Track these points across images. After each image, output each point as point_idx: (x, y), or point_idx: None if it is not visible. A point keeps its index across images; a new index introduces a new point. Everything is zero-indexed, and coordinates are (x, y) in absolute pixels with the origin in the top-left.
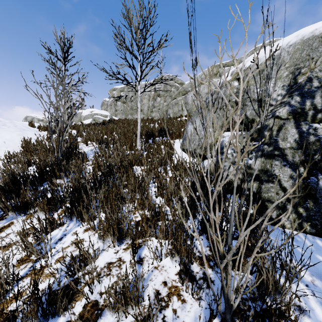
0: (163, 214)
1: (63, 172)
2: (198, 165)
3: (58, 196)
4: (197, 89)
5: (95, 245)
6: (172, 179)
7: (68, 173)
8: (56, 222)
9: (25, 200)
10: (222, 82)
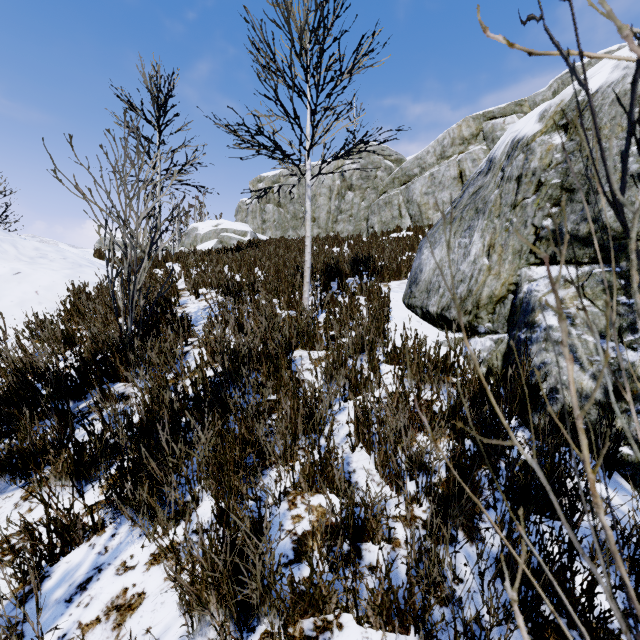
0: (378, 525)
1: (130, 367)
2: (459, 353)
3: (103, 441)
4: (433, 170)
5: (171, 630)
6: (395, 398)
7: (134, 376)
8: (82, 525)
9: (28, 446)
10: (511, 141)
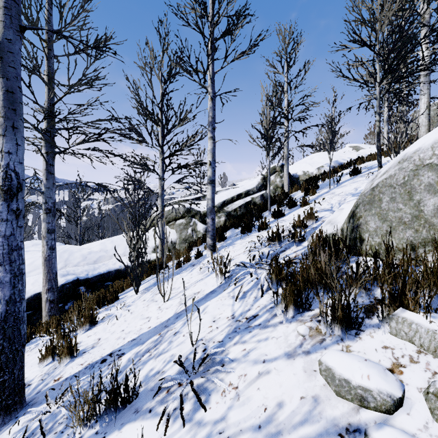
0: None
1: None
2: None
3: None
4: None
5: None
6: None
7: None
8: None
9: None
10: None
